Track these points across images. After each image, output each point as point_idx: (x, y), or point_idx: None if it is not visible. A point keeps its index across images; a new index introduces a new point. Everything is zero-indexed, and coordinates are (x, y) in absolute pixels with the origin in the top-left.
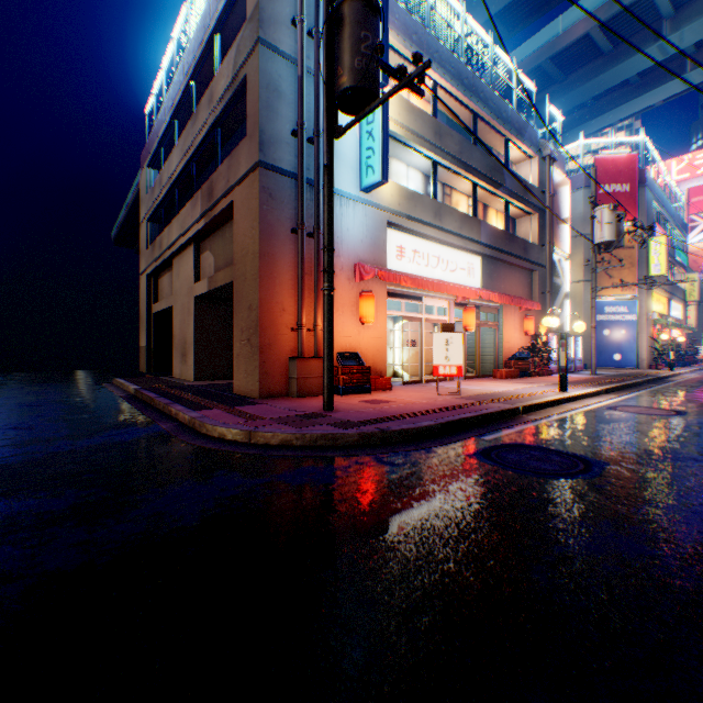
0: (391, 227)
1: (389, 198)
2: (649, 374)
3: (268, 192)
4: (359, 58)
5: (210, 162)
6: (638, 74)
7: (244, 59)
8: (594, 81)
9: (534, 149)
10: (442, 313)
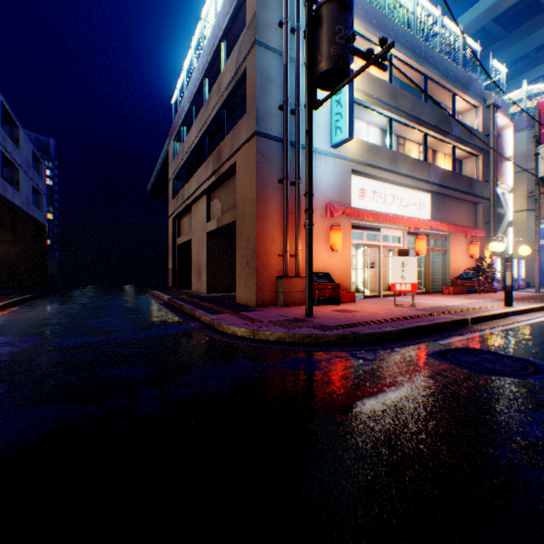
0: (354, 174)
1: (353, 151)
2: None
3: (261, 154)
4: (334, 47)
5: (217, 134)
6: None
7: (244, 57)
8: (537, 34)
9: (478, 100)
10: (395, 241)
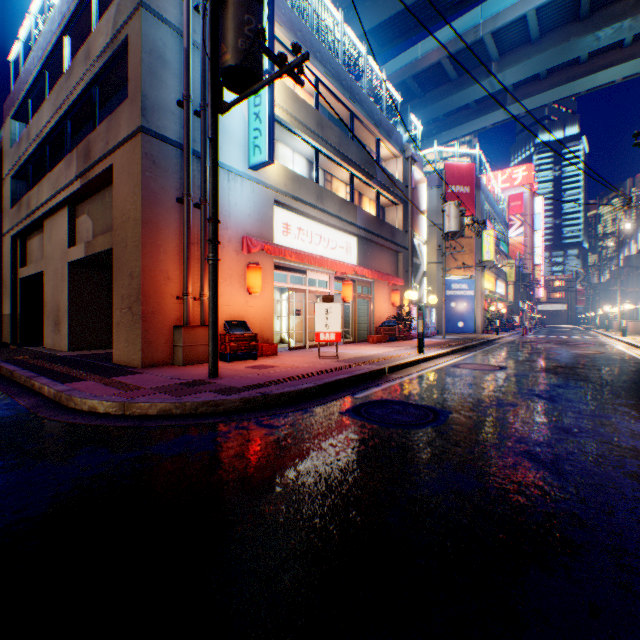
0: (278, 205)
1: (276, 178)
2: (483, 337)
3: (152, 159)
4: (243, 39)
5: (88, 121)
6: (476, 101)
7: (125, 20)
8: (445, 101)
9: (400, 150)
10: (324, 286)
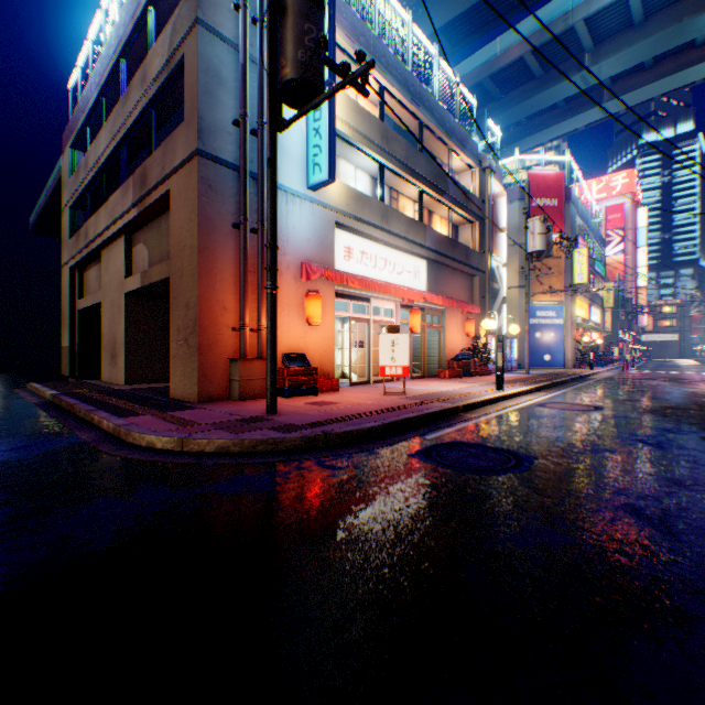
0: (339, 228)
1: (337, 198)
2: (574, 373)
3: (208, 183)
4: (303, 51)
5: (144, 147)
6: (565, 99)
7: (181, 39)
8: (528, 102)
9: (475, 161)
10: (389, 315)
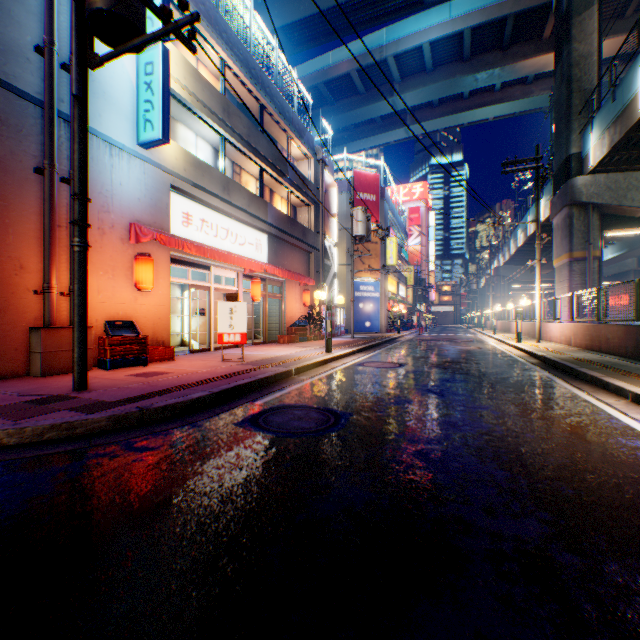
0: (177, 192)
1: (174, 160)
2: (387, 336)
3: None
4: None
5: None
6: (381, 117)
7: None
8: (355, 113)
9: (312, 152)
10: (233, 284)
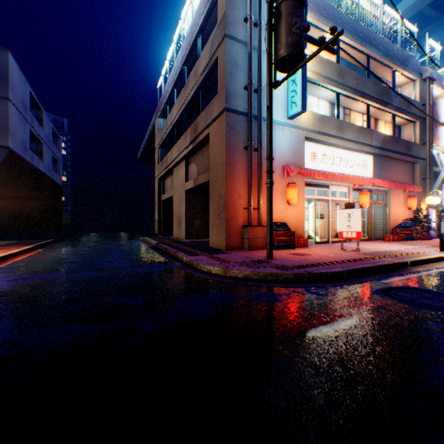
0: (307, 140)
1: (306, 121)
2: None
3: (230, 126)
4: (291, 36)
5: (194, 111)
6: None
7: (215, 48)
8: None
9: (415, 74)
10: (342, 196)
